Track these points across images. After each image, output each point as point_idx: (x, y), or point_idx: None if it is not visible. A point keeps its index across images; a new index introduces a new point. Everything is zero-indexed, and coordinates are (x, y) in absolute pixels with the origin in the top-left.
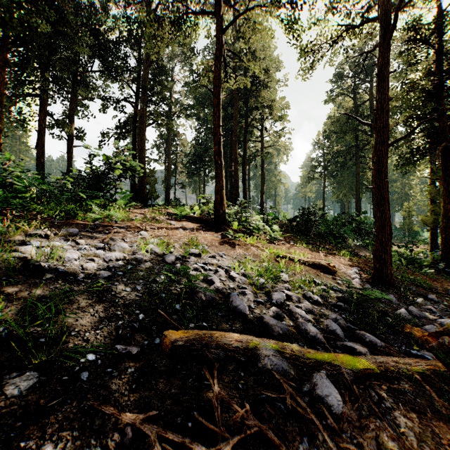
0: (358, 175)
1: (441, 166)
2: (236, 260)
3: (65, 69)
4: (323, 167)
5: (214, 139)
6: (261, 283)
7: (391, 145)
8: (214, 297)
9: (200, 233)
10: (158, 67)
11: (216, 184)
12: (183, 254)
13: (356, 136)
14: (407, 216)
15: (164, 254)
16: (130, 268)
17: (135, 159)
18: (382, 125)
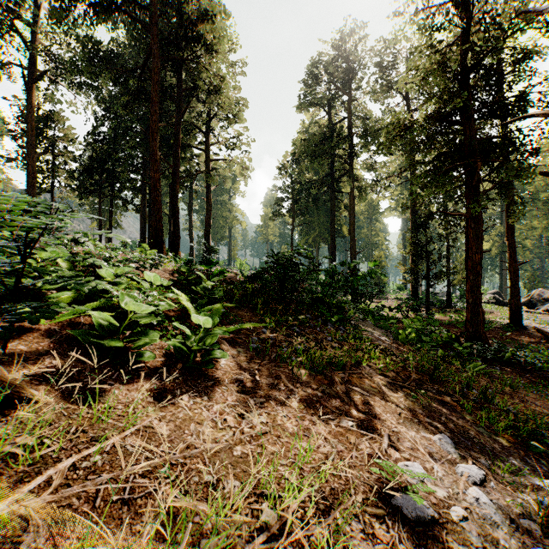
0: (334, 214)
1: (468, 196)
2: None
3: None
4: (292, 200)
5: None
6: None
7: None
8: None
9: None
10: None
11: None
12: None
13: (331, 164)
14: (378, 266)
15: None
16: None
17: None
18: None
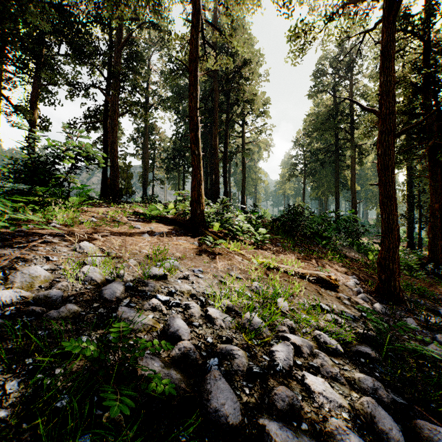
0: (338, 173)
1: (428, 163)
2: (217, 280)
3: (24, 47)
4: (304, 165)
5: (191, 124)
6: (255, 325)
7: (400, 134)
8: (176, 383)
9: (171, 240)
10: (132, 52)
11: (192, 178)
12: (139, 278)
13: (335, 134)
14: None
15: (106, 282)
16: (21, 326)
17: (107, 151)
18: (389, 111)
